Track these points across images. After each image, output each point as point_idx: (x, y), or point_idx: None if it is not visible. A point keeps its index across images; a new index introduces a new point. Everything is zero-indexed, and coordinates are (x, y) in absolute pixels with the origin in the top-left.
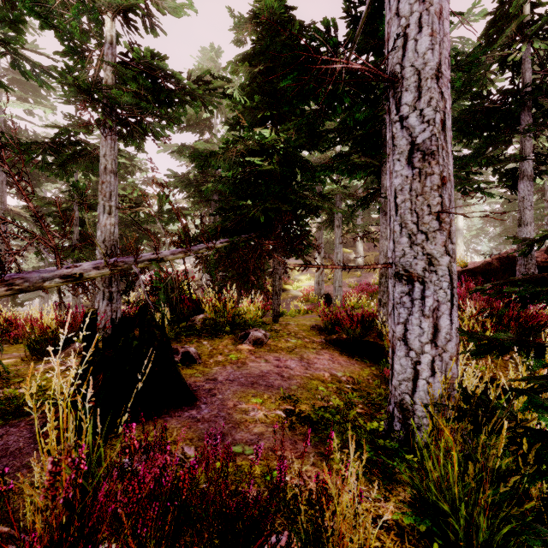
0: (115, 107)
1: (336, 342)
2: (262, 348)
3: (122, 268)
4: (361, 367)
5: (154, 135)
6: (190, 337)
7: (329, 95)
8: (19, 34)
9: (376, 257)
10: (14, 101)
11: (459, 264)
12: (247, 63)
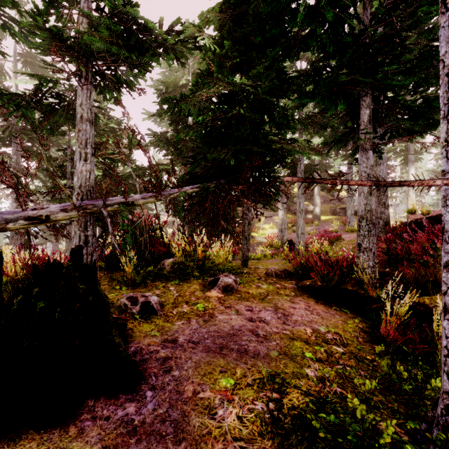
0: (91, 58)
1: (310, 288)
2: (232, 295)
3: (91, 211)
4: (343, 320)
5: (128, 86)
6: (157, 282)
7: (308, 13)
8: (15, 6)
9: (331, 208)
10: (26, 79)
11: (421, 211)
12: (217, 8)
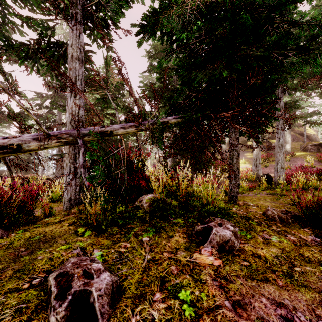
0: (80, 1)
1: None
2: (235, 262)
3: (66, 140)
4: None
5: (114, 23)
6: (130, 226)
7: None
8: None
9: (301, 145)
10: None
11: None
12: None
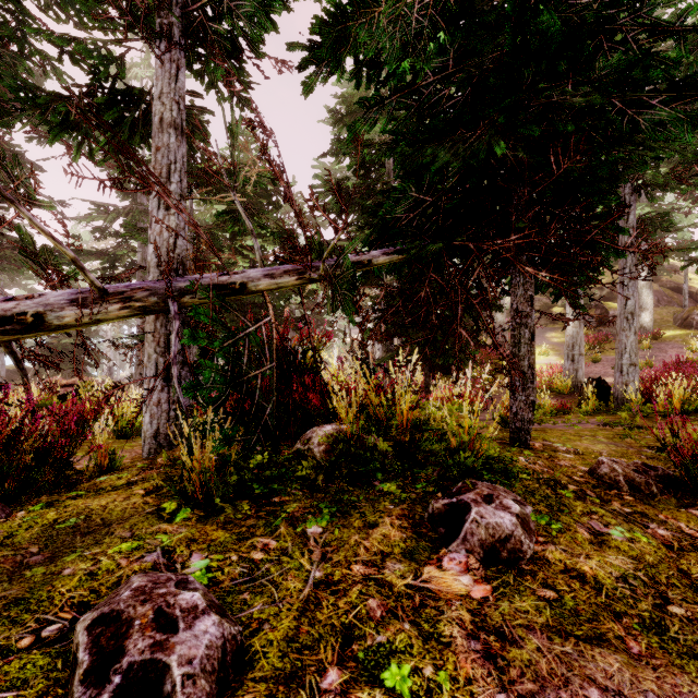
0: None
1: None
2: (524, 591)
3: (143, 304)
4: None
5: (251, 45)
6: (282, 498)
7: None
8: None
9: (676, 314)
10: None
11: None
12: None
